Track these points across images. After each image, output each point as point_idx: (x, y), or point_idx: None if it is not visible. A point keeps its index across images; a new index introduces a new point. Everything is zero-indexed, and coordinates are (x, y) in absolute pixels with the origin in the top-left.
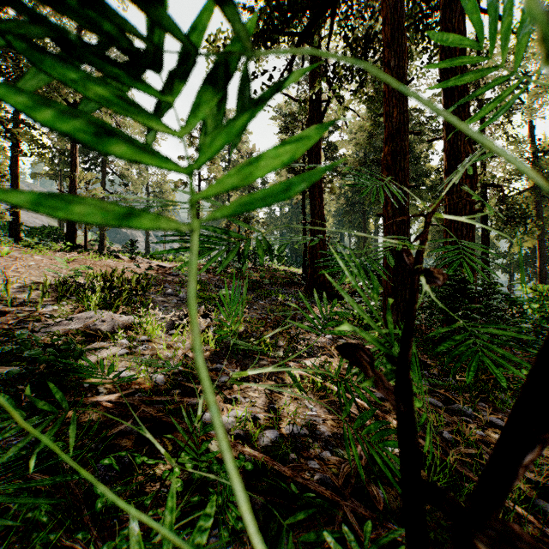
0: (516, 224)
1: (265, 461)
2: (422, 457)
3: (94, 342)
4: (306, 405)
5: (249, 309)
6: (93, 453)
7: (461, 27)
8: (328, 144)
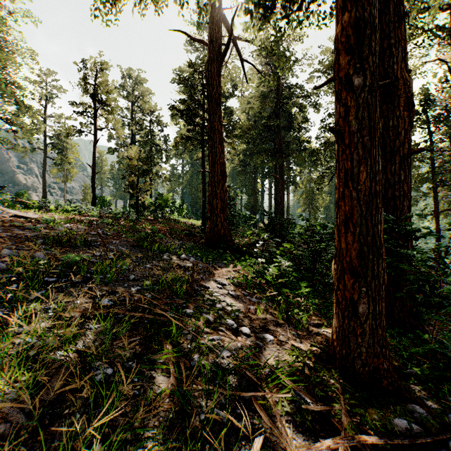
0: None
1: None
2: None
3: None
4: None
5: (121, 281)
6: None
7: None
8: (225, 109)
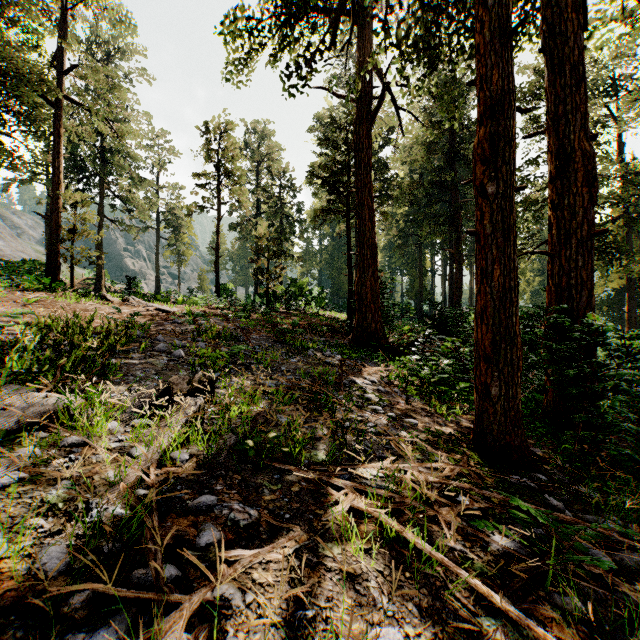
0: (611, 258)
1: None
2: None
3: None
4: (373, 596)
5: (275, 371)
6: None
7: None
8: (378, 162)
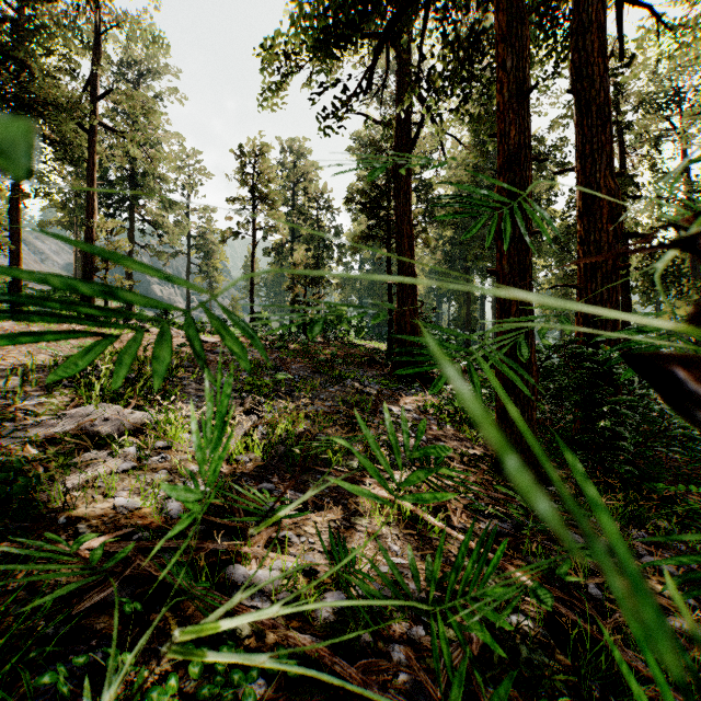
0: (668, 285)
1: (320, 657)
2: (561, 630)
3: (88, 451)
4: (389, 545)
5: (314, 399)
6: (40, 651)
7: (600, 18)
8: (421, 182)
